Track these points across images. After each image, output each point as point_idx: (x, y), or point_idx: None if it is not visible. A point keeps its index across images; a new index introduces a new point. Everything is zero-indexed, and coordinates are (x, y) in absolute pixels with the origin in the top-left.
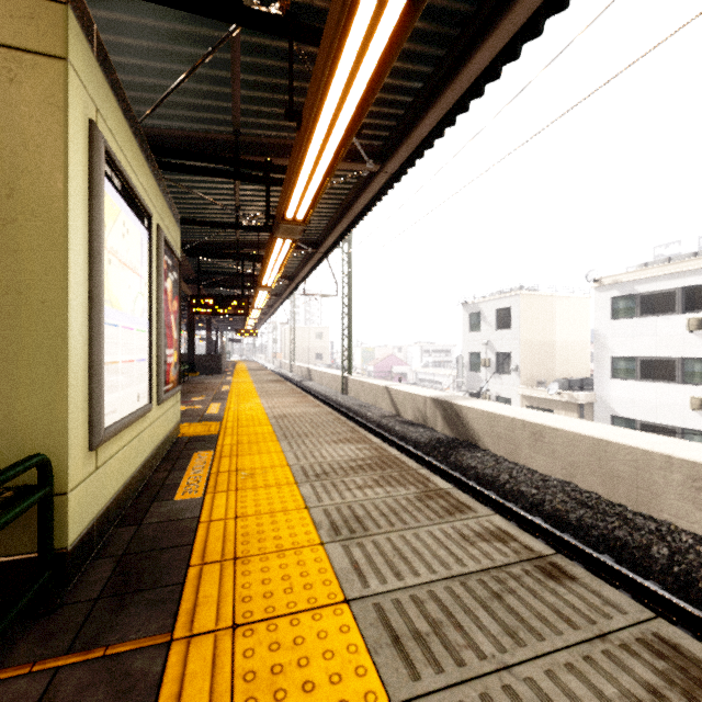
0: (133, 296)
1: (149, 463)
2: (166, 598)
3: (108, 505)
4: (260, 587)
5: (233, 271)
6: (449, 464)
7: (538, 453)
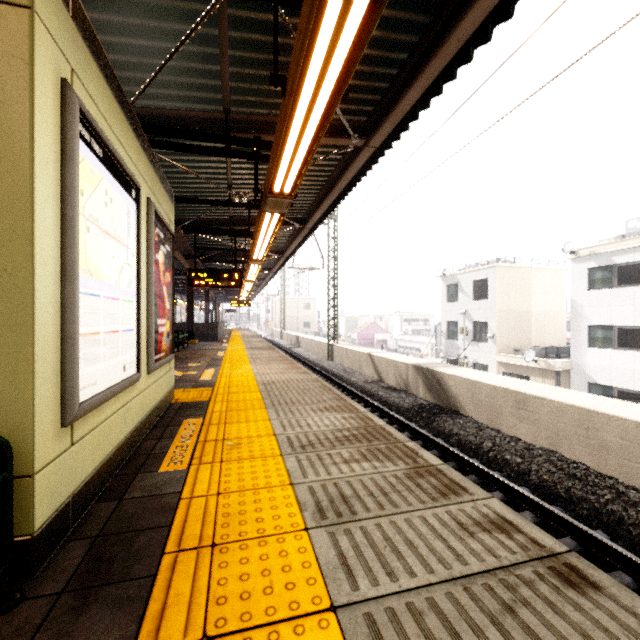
0: (118, 266)
1: (138, 431)
2: (134, 595)
3: (87, 480)
4: (237, 584)
5: (227, 247)
6: (431, 430)
7: (521, 421)
